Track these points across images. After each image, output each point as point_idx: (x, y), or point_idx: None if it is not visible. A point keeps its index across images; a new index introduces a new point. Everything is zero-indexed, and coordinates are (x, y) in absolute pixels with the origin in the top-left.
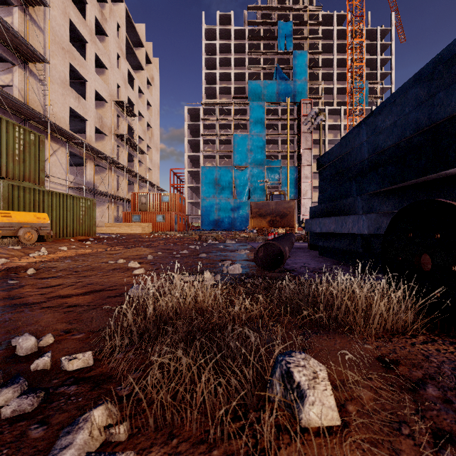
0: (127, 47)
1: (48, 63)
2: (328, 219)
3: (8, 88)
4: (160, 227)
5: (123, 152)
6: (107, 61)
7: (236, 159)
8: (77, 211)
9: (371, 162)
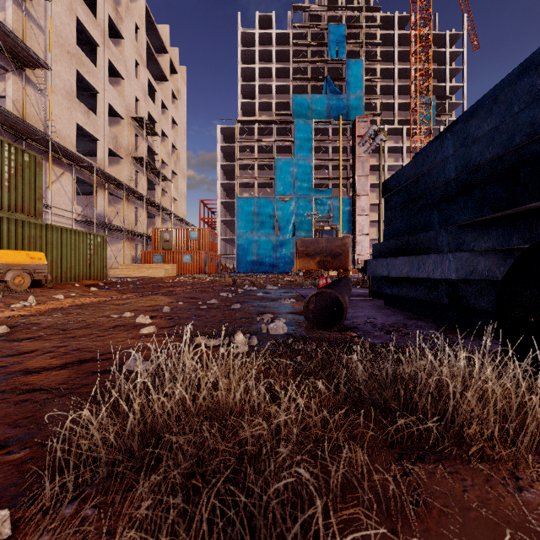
0: (147, 53)
1: (49, 68)
2: (398, 260)
3: (2, 100)
4: (187, 269)
5: (143, 178)
6: (123, 69)
7: (279, 188)
8: (83, 250)
9: (460, 183)
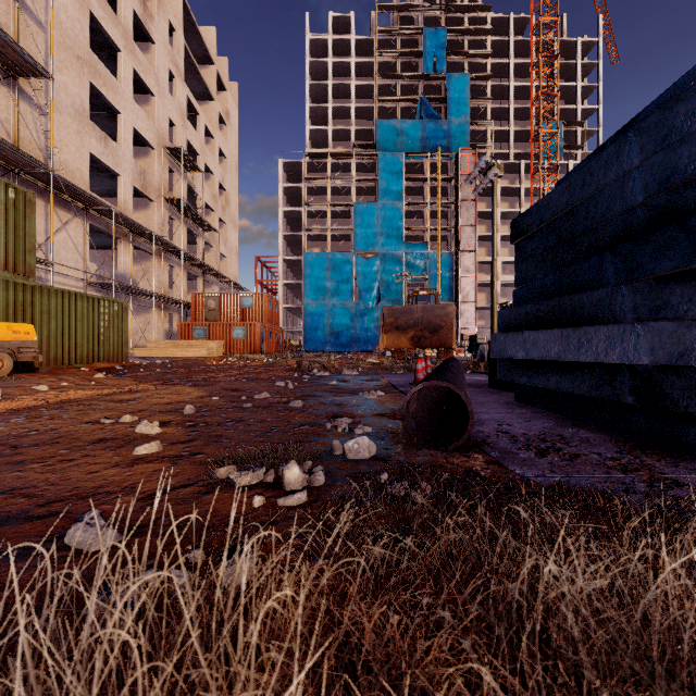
0: (186, 63)
1: (51, 77)
2: (543, 334)
3: None
4: (238, 347)
5: (180, 228)
6: (153, 83)
7: (359, 242)
8: (94, 322)
9: (654, 211)
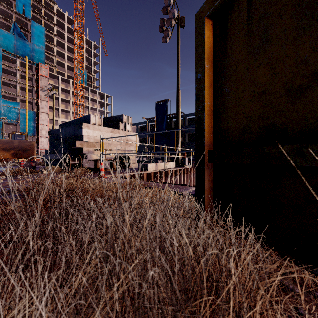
0: None
1: None
2: (52, 155)
3: None
4: None
5: None
6: None
7: None
8: None
9: (65, 139)
